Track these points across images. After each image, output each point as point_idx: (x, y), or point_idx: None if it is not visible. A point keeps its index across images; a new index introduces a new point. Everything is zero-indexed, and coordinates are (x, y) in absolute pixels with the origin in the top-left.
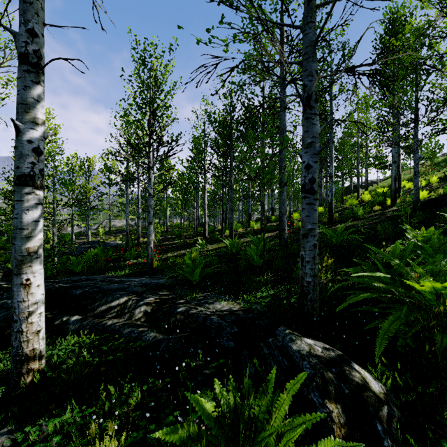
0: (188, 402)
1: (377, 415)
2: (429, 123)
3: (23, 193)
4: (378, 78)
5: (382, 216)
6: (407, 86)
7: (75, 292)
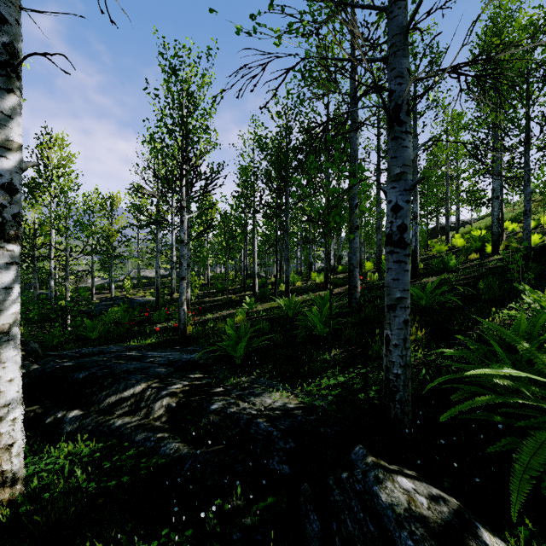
0: None
1: None
2: (539, 148)
3: None
4: (475, 91)
5: (482, 268)
6: (515, 99)
7: (77, 375)
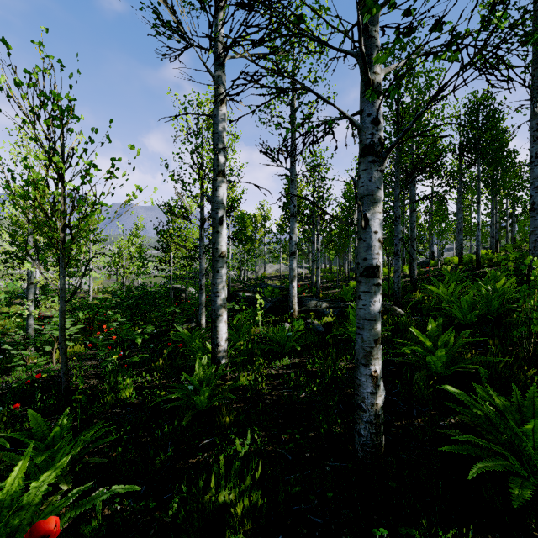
0: (347, 317)
1: (393, 311)
2: None
3: (293, 258)
4: None
5: None
6: None
7: None
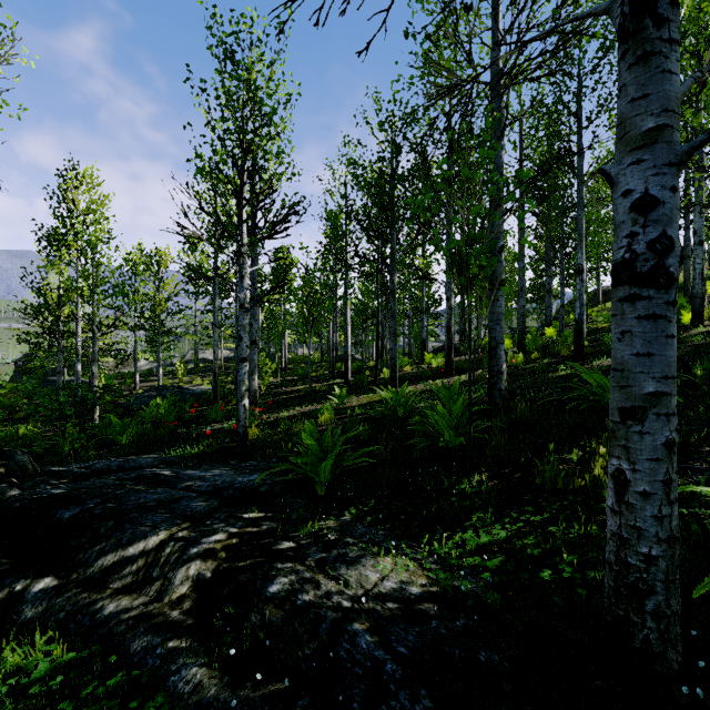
0: None
1: None
2: None
3: None
4: None
5: (683, 345)
6: None
7: (61, 514)
